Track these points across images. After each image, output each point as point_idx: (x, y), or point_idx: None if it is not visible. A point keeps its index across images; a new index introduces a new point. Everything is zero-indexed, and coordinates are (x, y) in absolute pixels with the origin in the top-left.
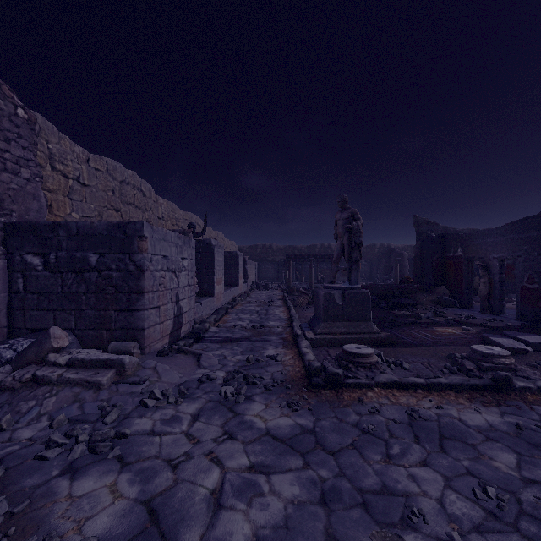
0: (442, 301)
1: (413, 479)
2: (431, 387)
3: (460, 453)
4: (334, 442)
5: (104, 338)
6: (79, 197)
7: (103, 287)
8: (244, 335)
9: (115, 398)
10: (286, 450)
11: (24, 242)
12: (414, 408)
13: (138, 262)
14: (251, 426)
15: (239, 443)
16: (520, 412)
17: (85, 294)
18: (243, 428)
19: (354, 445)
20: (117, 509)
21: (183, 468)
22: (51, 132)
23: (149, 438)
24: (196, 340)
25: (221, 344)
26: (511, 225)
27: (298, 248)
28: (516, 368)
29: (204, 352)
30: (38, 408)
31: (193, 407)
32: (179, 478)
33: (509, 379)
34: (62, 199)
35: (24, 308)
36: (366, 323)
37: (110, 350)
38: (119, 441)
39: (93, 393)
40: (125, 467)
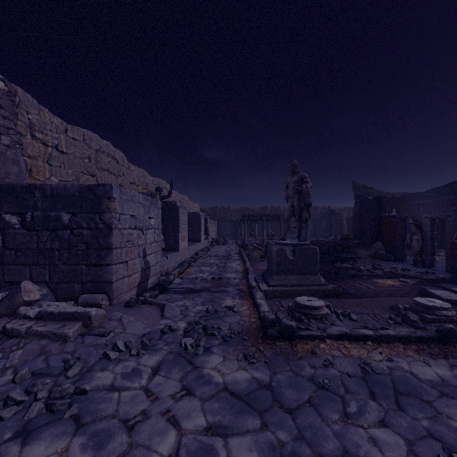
0: (379, 255)
1: (374, 443)
2: (380, 339)
3: (417, 411)
4: (291, 399)
5: (76, 290)
6: (58, 163)
7: (75, 244)
8: (205, 286)
9: (80, 350)
10: (244, 408)
11: (3, 202)
12: (366, 361)
13: (107, 221)
14: (209, 380)
15: (197, 399)
16: None
17: (59, 250)
18: (201, 382)
19: (311, 402)
20: None
21: (139, 430)
22: (31, 104)
23: (108, 394)
24: (161, 291)
25: (183, 295)
26: (442, 188)
27: (252, 210)
28: None
29: (167, 302)
30: (4, 361)
31: (154, 359)
32: (134, 442)
33: (454, 332)
34: (42, 164)
35: (2, 262)
36: (314, 276)
37: (80, 302)
38: (78, 398)
39: (59, 345)
40: (80, 428)
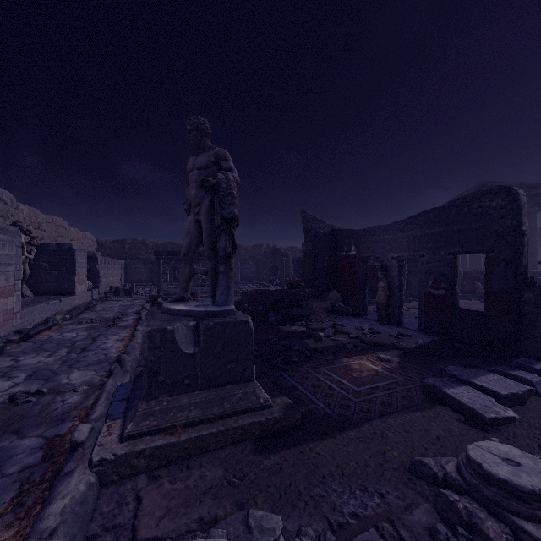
0: (336, 308)
1: None
2: None
3: None
4: None
5: None
6: None
7: None
8: None
9: None
10: None
11: None
12: None
13: None
14: None
15: None
16: None
17: None
18: None
19: None
20: None
21: None
22: None
23: None
24: None
25: None
26: (414, 218)
27: (179, 246)
28: None
29: None
30: None
31: None
32: None
33: None
34: None
35: None
36: (244, 386)
37: None
38: None
39: None
40: None
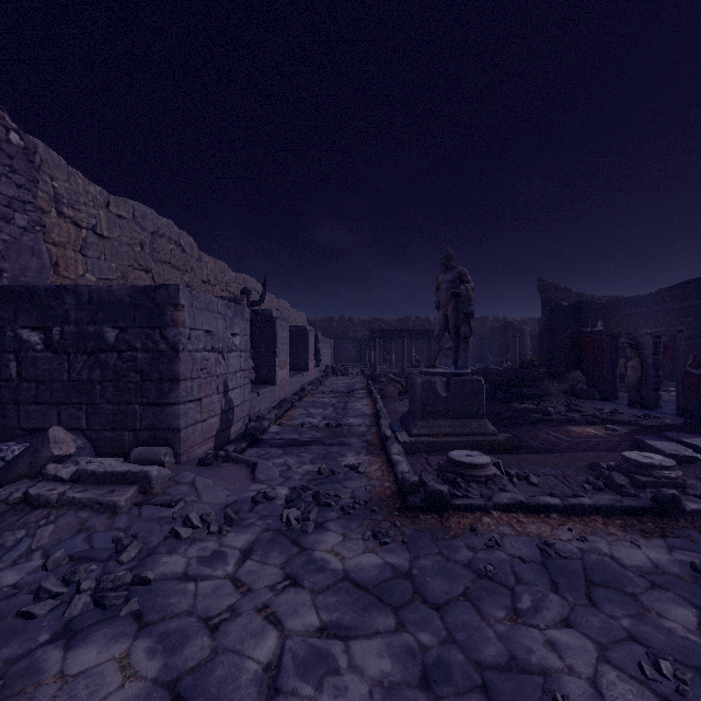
0: (577, 391)
1: (553, 648)
2: (570, 510)
3: (616, 607)
4: (439, 591)
5: (126, 442)
6: (96, 253)
7: (124, 373)
8: (315, 436)
9: (136, 526)
10: (372, 602)
11: (19, 312)
12: (548, 541)
13: (171, 339)
14: (323, 567)
15: (306, 592)
16: (694, 547)
17: (101, 382)
18: (311, 569)
19: (467, 596)
20: (128, 695)
21: (226, 631)
22: (57, 165)
23: (180, 584)
24: (251, 443)
25: (283, 449)
26: (670, 290)
27: (387, 322)
28: (685, 484)
29: (260, 460)
30: (29, 541)
31: (243, 538)
32: (220, 646)
33: (677, 500)
34: (73, 255)
35: (18, 401)
36: (478, 421)
37: (133, 458)
38: (138, 589)
39: (106, 519)
40: (144, 628)
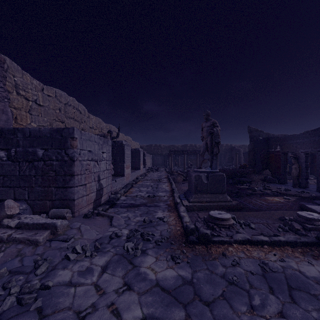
0: (267, 179)
1: None
2: (274, 243)
3: (307, 304)
4: (208, 293)
5: (47, 206)
6: (37, 113)
7: (47, 172)
8: (143, 202)
9: (47, 252)
10: (172, 301)
11: None
12: (264, 261)
13: (70, 155)
14: (145, 277)
15: (135, 294)
16: None
17: (35, 176)
18: (138, 279)
19: (224, 296)
20: None
21: None
22: (16, 70)
23: (66, 289)
24: (111, 206)
25: (127, 208)
26: (314, 131)
27: (176, 147)
28: None
29: (115, 215)
30: None
31: (103, 259)
32: None
33: None
34: (25, 113)
35: None
36: (222, 195)
37: (50, 214)
38: (43, 292)
39: (32, 249)
40: (42, 319)
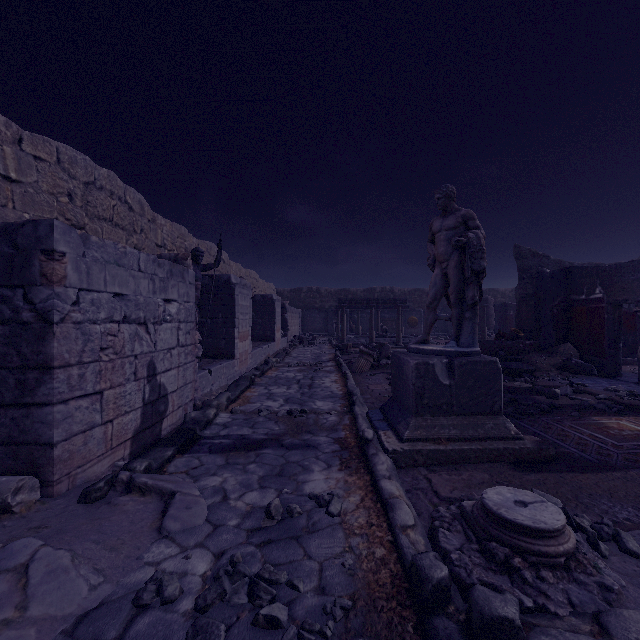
0: (571, 366)
1: None
2: None
3: None
4: None
5: None
6: None
7: None
8: (272, 431)
9: None
10: None
11: None
12: None
13: (40, 304)
14: None
15: None
16: None
17: None
18: None
19: None
20: None
21: None
22: None
23: None
24: (182, 448)
25: (226, 456)
26: None
27: (353, 293)
28: None
29: (182, 486)
30: None
31: None
32: None
33: None
34: None
35: None
36: (494, 418)
37: None
38: None
39: None
40: None
